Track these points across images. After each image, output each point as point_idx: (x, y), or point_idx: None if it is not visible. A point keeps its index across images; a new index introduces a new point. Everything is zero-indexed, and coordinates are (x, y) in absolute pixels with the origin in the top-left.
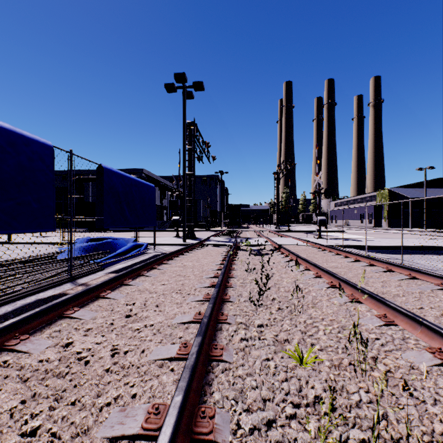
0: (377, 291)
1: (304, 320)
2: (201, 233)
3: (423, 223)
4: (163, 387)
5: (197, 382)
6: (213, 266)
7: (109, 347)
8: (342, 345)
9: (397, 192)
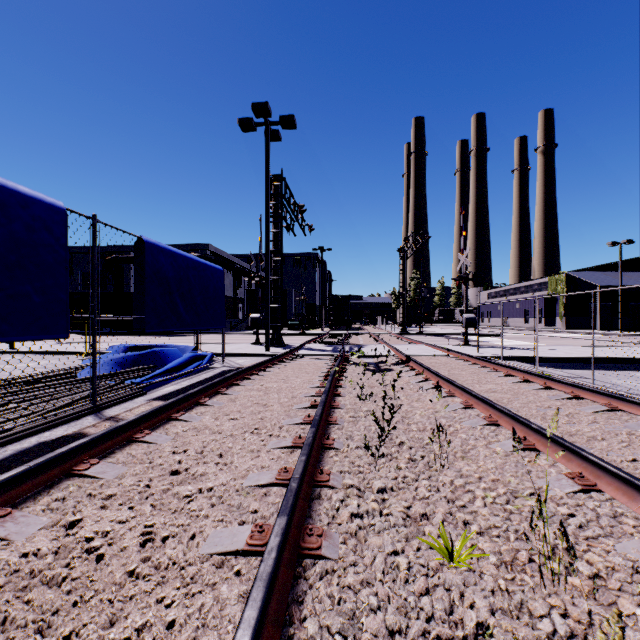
0: (561, 430)
1: (451, 480)
2: (293, 338)
3: (617, 322)
4: (220, 609)
5: (278, 601)
6: (309, 389)
7: (139, 529)
8: (515, 525)
9: (579, 277)
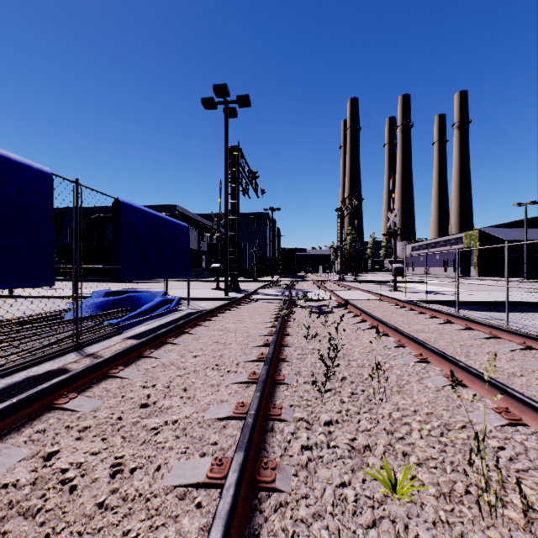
0: (484, 367)
1: (389, 413)
2: (247, 284)
3: (523, 271)
4: None
5: (236, 537)
6: (262, 329)
7: (110, 460)
8: (450, 456)
9: (490, 232)
